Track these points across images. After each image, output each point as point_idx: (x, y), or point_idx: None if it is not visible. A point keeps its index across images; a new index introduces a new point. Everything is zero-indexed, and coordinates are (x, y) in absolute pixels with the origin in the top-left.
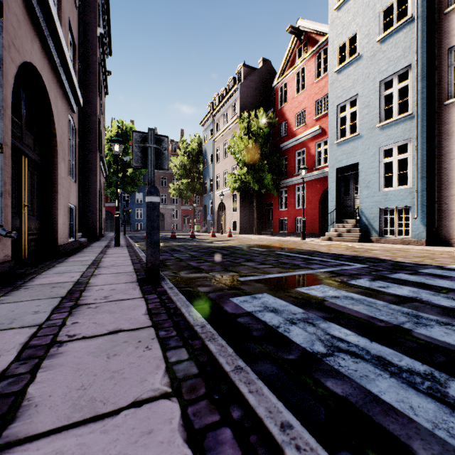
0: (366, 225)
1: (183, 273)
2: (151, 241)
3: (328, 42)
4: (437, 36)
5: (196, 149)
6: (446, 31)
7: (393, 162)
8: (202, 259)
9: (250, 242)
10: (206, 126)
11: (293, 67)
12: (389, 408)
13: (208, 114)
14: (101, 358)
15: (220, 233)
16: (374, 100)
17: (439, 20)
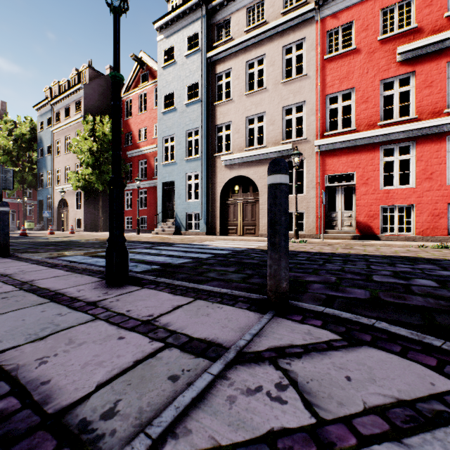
0: (179, 223)
1: (24, 254)
2: (3, 232)
3: (158, 88)
4: (211, 116)
5: (28, 135)
6: (215, 115)
7: (192, 184)
8: (39, 248)
9: (91, 237)
10: (42, 112)
11: (137, 89)
12: (95, 265)
13: (45, 100)
14: (2, 264)
15: (61, 231)
16: (183, 142)
17: (212, 107)
